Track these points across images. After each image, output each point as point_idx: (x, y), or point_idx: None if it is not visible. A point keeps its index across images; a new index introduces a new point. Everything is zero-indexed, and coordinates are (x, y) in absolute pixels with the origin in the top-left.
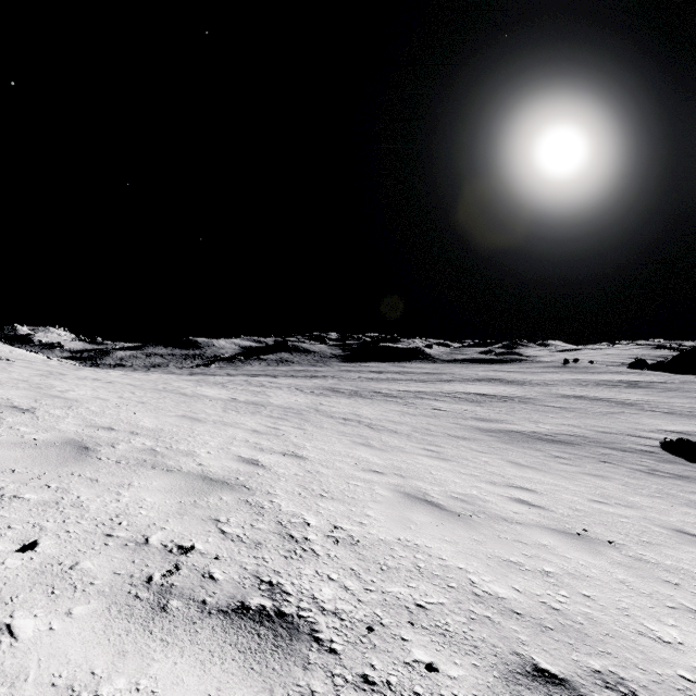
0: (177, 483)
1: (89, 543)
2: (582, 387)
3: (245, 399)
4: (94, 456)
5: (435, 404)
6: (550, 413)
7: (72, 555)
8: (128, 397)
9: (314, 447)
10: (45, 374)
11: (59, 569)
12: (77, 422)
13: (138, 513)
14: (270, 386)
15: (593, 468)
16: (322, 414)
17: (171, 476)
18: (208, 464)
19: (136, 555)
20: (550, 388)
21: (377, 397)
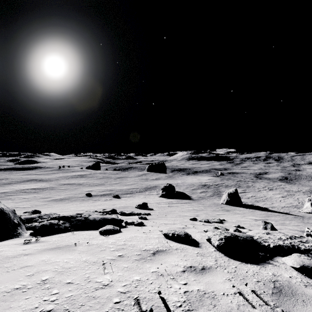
0: None
1: None
2: (68, 179)
3: None
4: None
5: (21, 196)
6: (62, 192)
7: None
8: None
9: None
10: None
11: None
12: None
13: None
14: None
15: (74, 202)
16: None
17: None
18: None
19: None
20: (58, 181)
21: None
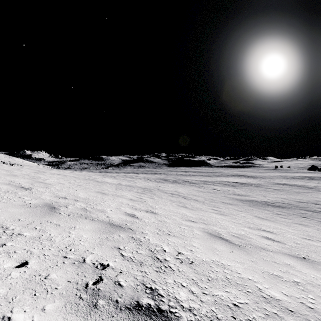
0: (97, 227)
1: (55, 262)
2: (285, 179)
3: (125, 184)
4: (57, 212)
5: (214, 187)
6: (271, 192)
7: (46, 269)
8: (73, 182)
9: (160, 208)
10: (36, 172)
11: (39, 278)
12: (50, 194)
13: (79, 244)
14: (135, 178)
15: (298, 220)
16: (161, 191)
17: (94, 223)
18: (111, 217)
19: (79, 269)
20: (269, 180)
21: (186, 183)
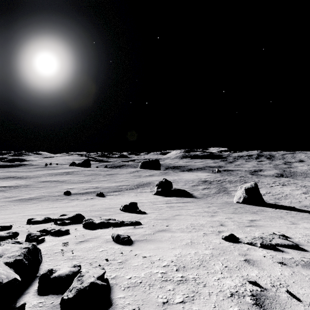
0: None
1: None
2: (50, 176)
3: None
4: None
5: None
6: (36, 190)
7: None
8: None
9: None
10: None
11: None
12: None
13: None
14: None
15: (44, 202)
16: None
17: None
18: None
19: None
20: (38, 179)
21: None
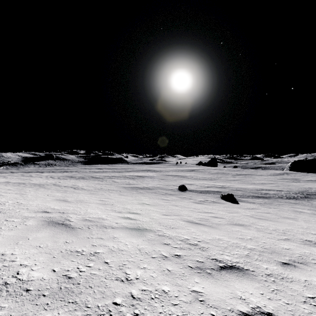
0: None
1: None
2: (176, 172)
3: (15, 182)
4: None
5: (115, 180)
6: (156, 181)
7: None
8: None
9: (35, 192)
10: None
11: None
12: None
13: None
14: (35, 176)
15: (148, 194)
16: (55, 185)
17: None
18: None
19: None
20: (165, 173)
21: (91, 179)
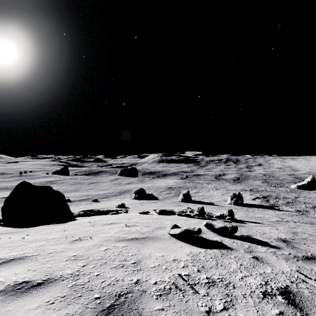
0: None
1: None
2: None
3: None
4: None
5: None
6: None
7: None
8: None
9: None
10: None
11: None
12: None
13: None
14: None
15: None
16: None
17: None
18: None
19: None
20: None
21: None
